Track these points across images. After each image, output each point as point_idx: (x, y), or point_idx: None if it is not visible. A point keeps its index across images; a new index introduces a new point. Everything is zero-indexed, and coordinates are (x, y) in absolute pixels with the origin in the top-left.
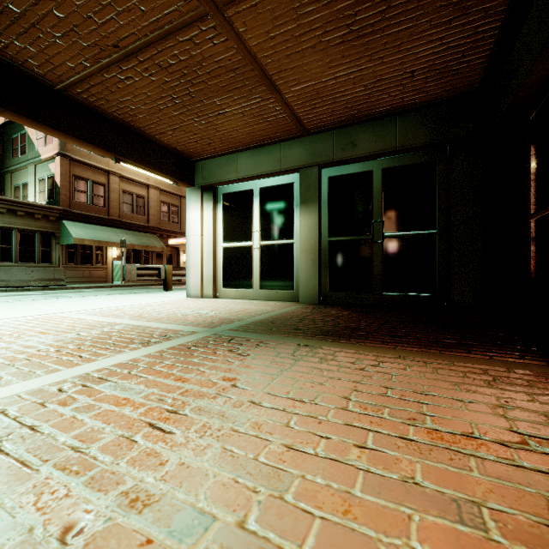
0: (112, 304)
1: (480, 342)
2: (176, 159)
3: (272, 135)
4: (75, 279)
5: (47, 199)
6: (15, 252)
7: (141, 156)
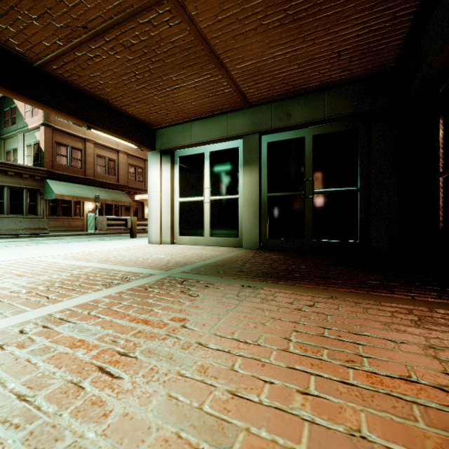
0: (85, 250)
1: (401, 283)
2: (139, 127)
3: (220, 106)
4: (57, 228)
5: (33, 162)
6: (6, 206)
7: (109, 124)
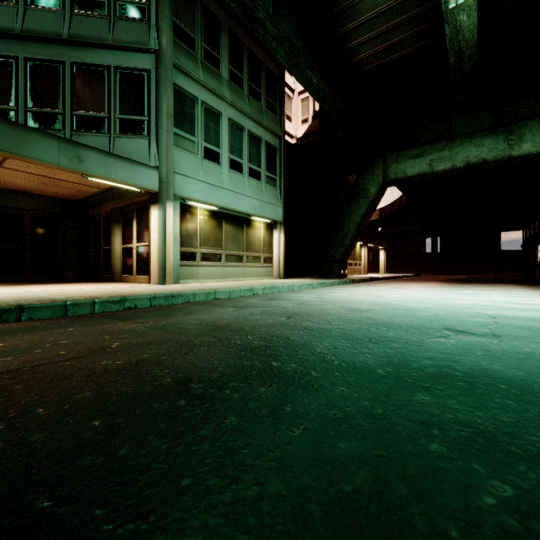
0: None
1: (86, 282)
2: None
3: None
4: None
5: None
6: None
7: None
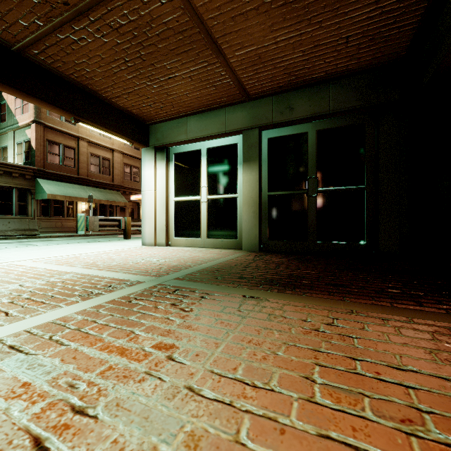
0: (72, 252)
1: (425, 292)
2: (132, 121)
3: (218, 99)
4: (49, 229)
5: (24, 160)
6: None
7: (98, 117)
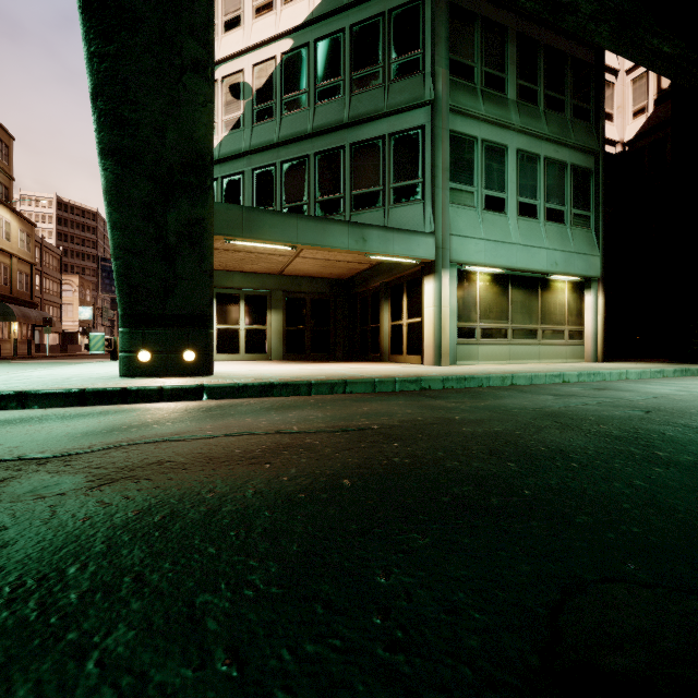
0: None
1: (357, 362)
2: None
3: (263, 272)
4: None
5: None
6: None
7: None
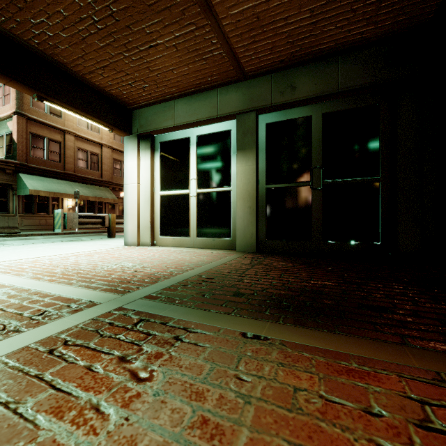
0: (36, 255)
1: None
2: (111, 104)
3: (208, 78)
4: (32, 227)
5: (5, 154)
6: None
7: (68, 96)
